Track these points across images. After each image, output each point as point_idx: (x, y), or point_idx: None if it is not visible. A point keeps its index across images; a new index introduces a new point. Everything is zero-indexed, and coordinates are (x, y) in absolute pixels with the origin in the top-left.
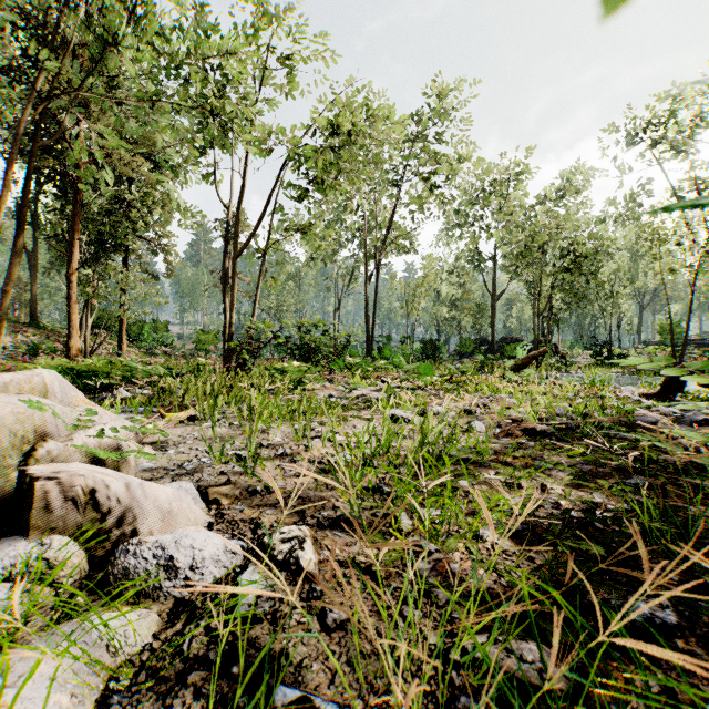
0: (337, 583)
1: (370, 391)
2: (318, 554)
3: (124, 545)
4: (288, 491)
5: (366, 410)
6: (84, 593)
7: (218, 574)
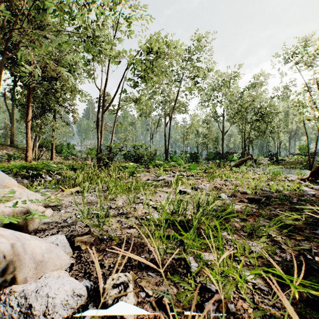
0: None
1: (167, 177)
2: (137, 297)
3: (0, 293)
4: (122, 238)
5: (165, 187)
6: None
7: (66, 314)
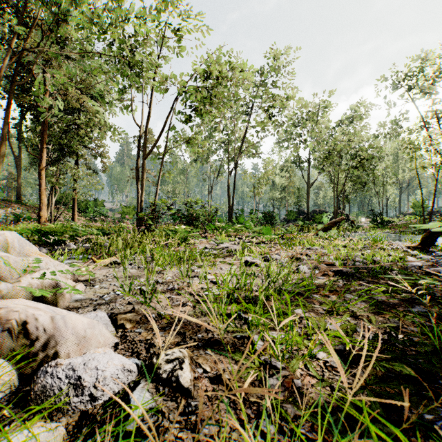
0: (207, 397)
1: (231, 244)
2: (193, 372)
3: (45, 367)
4: (174, 317)
5: (228, 257)
6: (11, 406)
7: (117, 389)
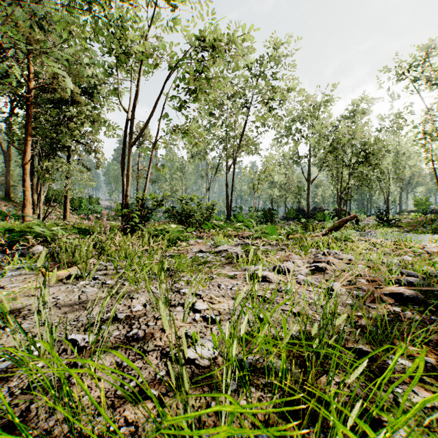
0: None
1: (230, 246)
2: None
3: None
4: None
5: (228, 265)
6: None
7: None
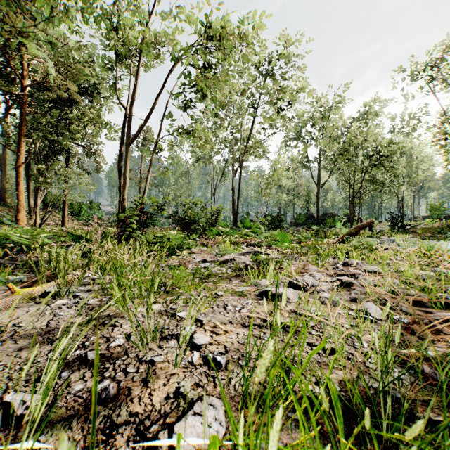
0: None
1: (237, 255)
2: None
3: None
4: None
5: (236, 278)
6: None
7: None
